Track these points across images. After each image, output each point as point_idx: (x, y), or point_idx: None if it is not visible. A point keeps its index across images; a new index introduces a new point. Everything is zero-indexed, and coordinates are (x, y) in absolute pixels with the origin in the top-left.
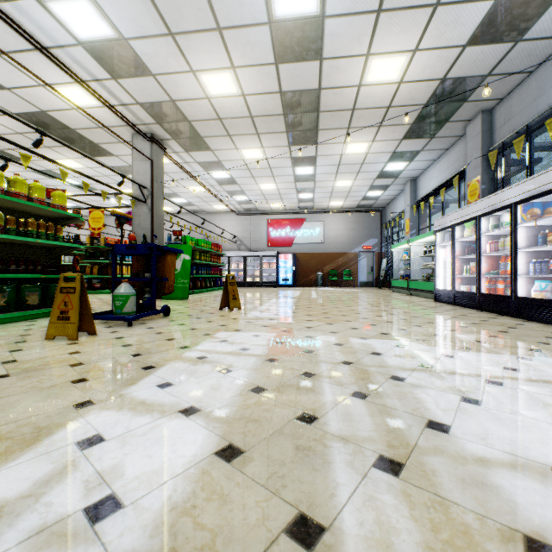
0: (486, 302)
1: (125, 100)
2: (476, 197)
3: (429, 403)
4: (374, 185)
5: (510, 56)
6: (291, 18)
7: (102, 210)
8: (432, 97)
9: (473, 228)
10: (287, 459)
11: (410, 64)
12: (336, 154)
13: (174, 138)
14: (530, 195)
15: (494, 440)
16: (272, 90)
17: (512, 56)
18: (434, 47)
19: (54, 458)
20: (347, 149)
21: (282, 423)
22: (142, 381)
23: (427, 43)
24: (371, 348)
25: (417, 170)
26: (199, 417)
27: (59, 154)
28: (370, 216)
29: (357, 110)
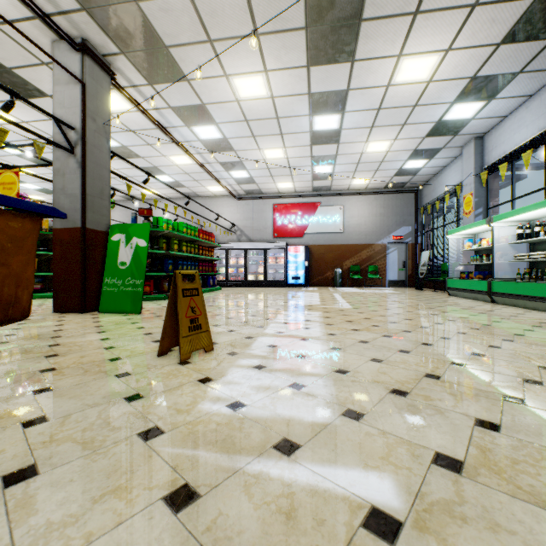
0: None
1: None
2: None
3: None
4: (419, 150)
5: None
6: None
7: (15, 171)
8: None
9: None
10: None
11: None
12: (380, 86)
13: (123, 51)
14: None
15: None
16: None
17: None
18: None
19: None
20: (399, 73)
21: None
22: None
23: None
24: None
25: (491, 118)
26: None
27: None
28: (402, 199)
29: None
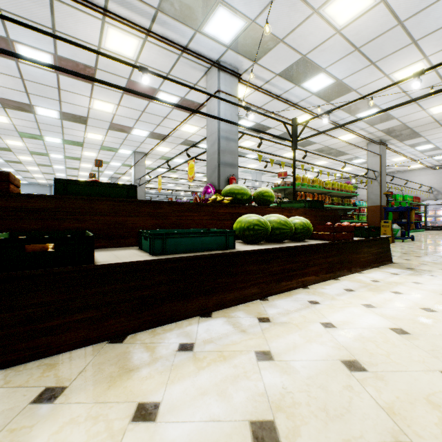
0: None
1: (372, 131)
2: None
3: None
4: None
5: None
6: None
7: None
8: None
9: None
10: None
11: None
12: None
13: (394, 138)
14: None
15: None
16: None
17: None
18: None
19: None
20: None
21: None
22: None
23: None
24: None
25: None
26: None
27: (318, 160)
28: None
29: None
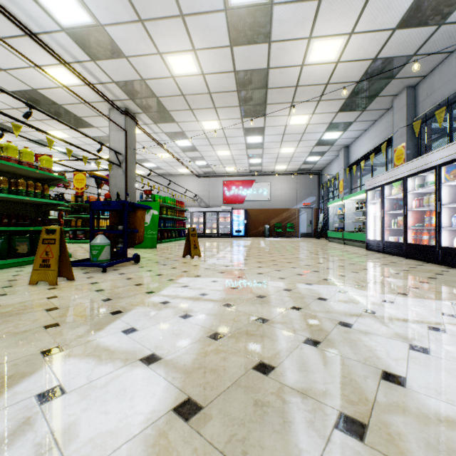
0: (413, 251)
1: (103, 79)
2: (402, 161)
3: (380, 351)
4: (313, 152)
5: (433, 38)
6: (244, 5)
7: (84, 173)
8: (364, 74)
9: (401, 187)
10: (246, 417)
11: (346, 45)
12: (281, 125)
13: (145, 112)
14: (453, 158)
15: (453, 395)
16: (228, 69)
17: (436, 38)
18: (367, 30)
19: (11, 414)
20: (290, 121)
21: (239, 373)
22: (109, 326)
23: (361, 27)
24: (317, 293)
25: (349, 138)
26: (159, 365)
27: (48, 126)
28: (309, 178)
29: (300, 87)
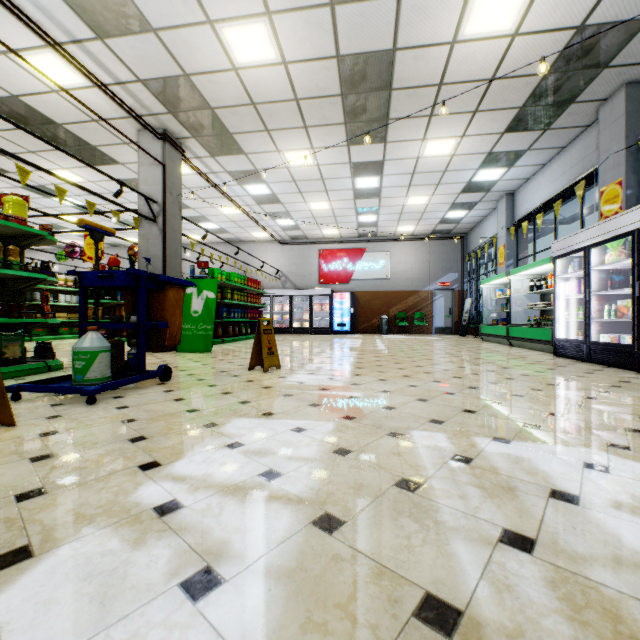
0: None
1: (121, 75)
2: (616, 208)
3: None
4: (457, 203)
5: None
6: None
7: None
8: (558, 60)
9: (623, 250)
10: None
11: None
12: (411, 158)
13: (194, 136)
14: None
15: None
16: (326, 53)
17: None
18: None
19: None
20: (426, 149)
21: None
22: None
23: None
24: (537, 472)
25: (516, 180)
26: None
27: (49, 163)
28: (448, 245)
29: (445, 86)
